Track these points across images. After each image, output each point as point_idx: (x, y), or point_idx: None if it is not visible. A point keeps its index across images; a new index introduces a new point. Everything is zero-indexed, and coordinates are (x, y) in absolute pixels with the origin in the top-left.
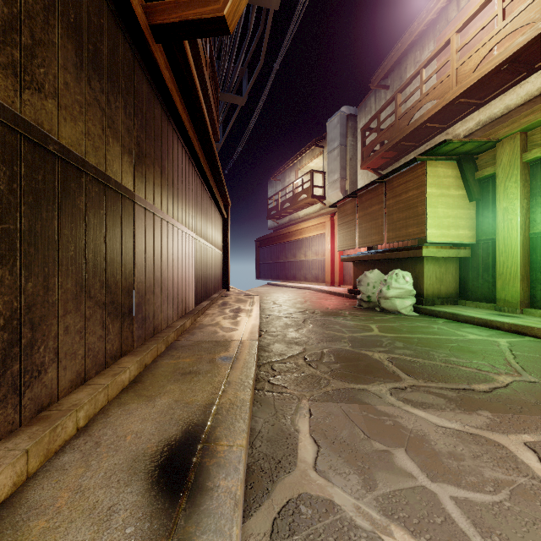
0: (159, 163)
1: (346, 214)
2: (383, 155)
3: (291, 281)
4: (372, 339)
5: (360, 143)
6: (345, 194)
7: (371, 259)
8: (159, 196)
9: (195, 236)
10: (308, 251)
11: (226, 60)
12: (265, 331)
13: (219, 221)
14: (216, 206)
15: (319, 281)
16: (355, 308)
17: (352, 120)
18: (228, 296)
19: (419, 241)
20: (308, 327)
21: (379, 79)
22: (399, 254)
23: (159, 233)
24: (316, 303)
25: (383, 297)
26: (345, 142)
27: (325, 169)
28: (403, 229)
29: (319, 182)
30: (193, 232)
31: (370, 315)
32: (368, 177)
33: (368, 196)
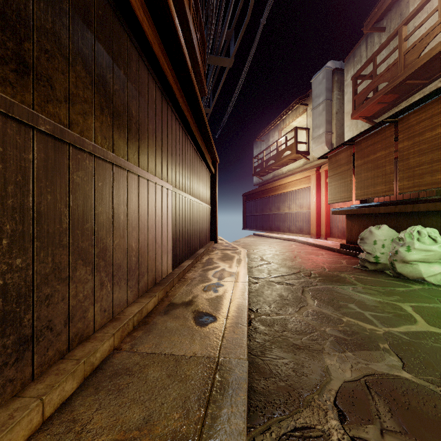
0: (88, 66)
1: (338, 164)
2: (381, 99)
3: (275, 231)
4: (432, 346)
5: (348, 95)
6: (330, 148)
7: (374, 212)
8: (88, 119)
9: (173, 188)
10: (292, 204)
11: (213, 17)
12: (256, 312)
13: (207, 176)
14: (203, 161)
15: (303, 233)
16: (357, 269)
17: (338, 74)
18: (215, 250)
19: (438, 191)
20: (313, 306)
21: (375, 19)
22: (419, 206)
23: (88, 179)
24: (307, 259)
25: (400, 261)
26: (330, 96)
27: (308, 126)
28: (427, 175)
29: (301, 139)
30: (170, 184)
31: (387, 284)
32: (358, 127)
33: (369, 141)
